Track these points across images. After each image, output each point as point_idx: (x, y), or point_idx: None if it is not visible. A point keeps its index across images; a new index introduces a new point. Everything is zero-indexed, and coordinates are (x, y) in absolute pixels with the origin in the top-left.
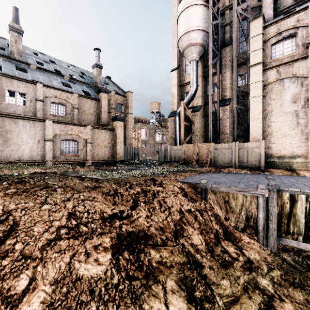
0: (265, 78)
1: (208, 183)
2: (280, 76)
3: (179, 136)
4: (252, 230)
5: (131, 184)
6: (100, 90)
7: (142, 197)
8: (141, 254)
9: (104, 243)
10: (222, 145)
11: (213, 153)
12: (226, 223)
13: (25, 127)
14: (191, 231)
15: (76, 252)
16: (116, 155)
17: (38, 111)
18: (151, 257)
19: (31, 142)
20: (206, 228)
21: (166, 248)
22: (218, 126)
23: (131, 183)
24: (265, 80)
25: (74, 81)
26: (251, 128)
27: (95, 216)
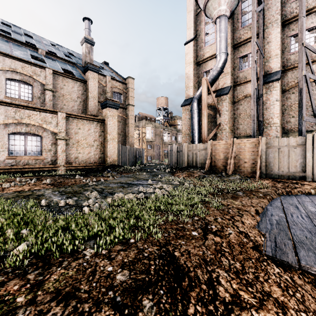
0: None
1: None
2: None
3: (199, 131)
4: None
5: None
6: (86, 68)
7: None
8: None
9: None
10: (283, 140)
11: (265, 154)
12: None
13: None
14: None
15: None
16: (106, 158)
17: None
18: None
19: None
20: None
21: None
22: (262, 113)
23: None
24: None
25: (54, 57)
26: None
27: None
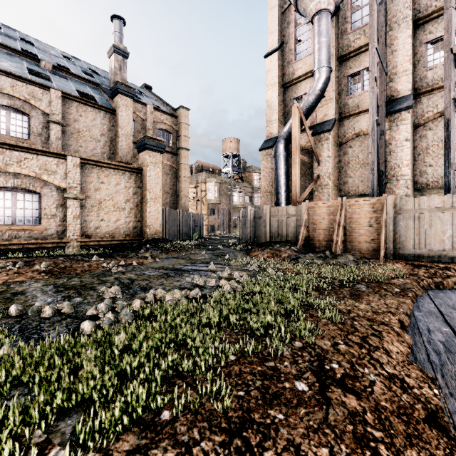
0: None
1: None
2: None
3: (287, 186)
4: None
5: None
6: (114, 90)
7: None
8: None
9: None
10: (421, 200)
11: (393, 222)
12: None
13: None
14: None
15: None
16: (144, 228)
17: None
18: None
19: None
20: None
21: None
22: (383, 159)
23: None
24: None
25: (65, 74)
26: None
27: None
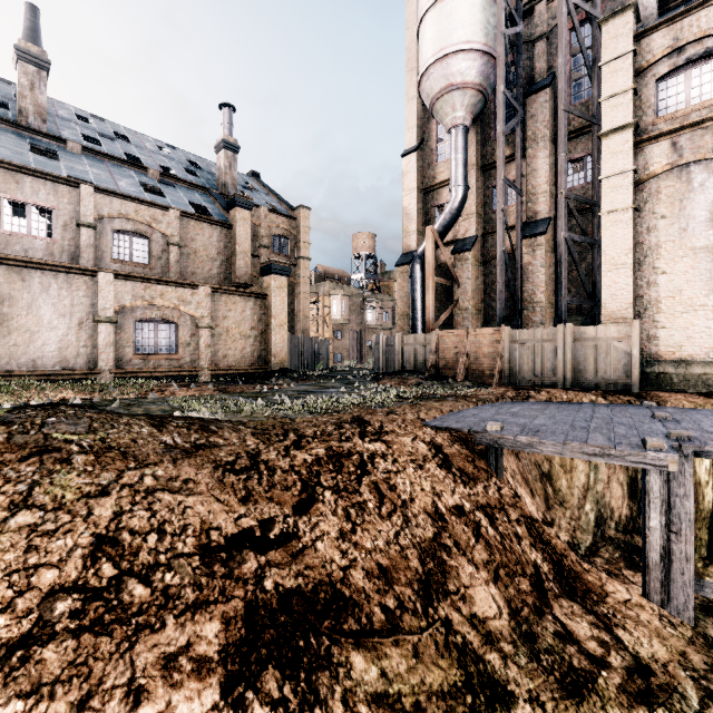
0: (641, 164)
1: (504, 432)
2: (681, 157)
3: (423, 311)
4: (614, 550)
5: (300, 435)
6: (232, 203)
7: (329, 475)
8: (321, 672)
9: (200, 643)
10: (531, 331)
11: (509, 352)
12: (558, 541)
13: (47, 288)
14: (467, 575)
15: (96, 690)
16: (269, 357)
17: (82, 251)
18: (354, 681)
19: (63, 326)
20: (507, 563)
21: (398, 639)
22: (519, 285)
23: (300, 433)
24: (640, 169)
25: (173, 180)
26: (605, 289)
27: (181, 545)
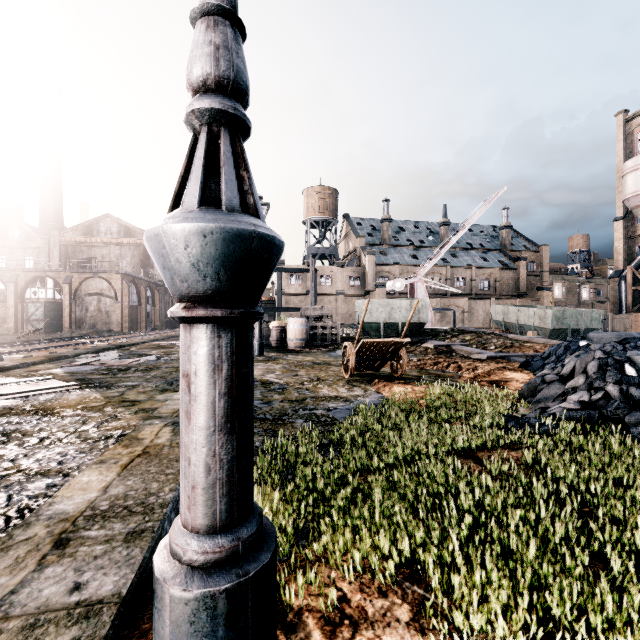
0: None
1: None
2: None
3: (626, 302)
4: None
5: None
6: (517, 259)
7: None
8: None
9: None
10: None
11: None
12: None
13: (480, 305)
14: None
15: None
16: None
17: (472, 289)
18: None
19: (483, 315)
20: None
21: None
22: None
23: None
24: None
25: (486, 250)
26: None
27: None
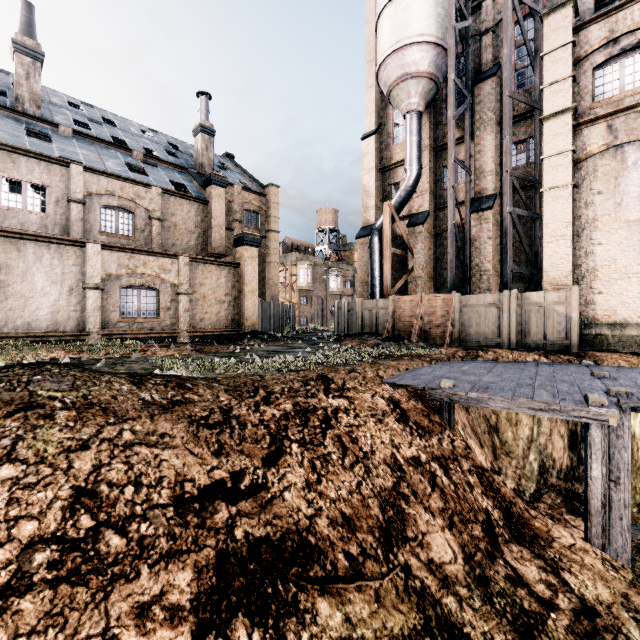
0: (580, 145)
1: (456, 389)
2: (616, 138)
3: (381, 278)
4: (556, 496)
5: (269, 391)
6: (208, 181)
7: (296, 429)
8: (289, 618)
9: (172, 592)
10: (479, 297)
11: (459, 315)
12: (507, 490)
13: (40, 258)
14: (424, 522)
15: None
16: (242, 320)
17: (72, 224)
18: (320, 627)
19: (54, 292)
20: (460, 510)
21: (361, 585)
22: (468, 255)
23: (269, 390)
24: (578, 149)
25: (155, 161)
26: (546, 258)
27: (156, 496)
